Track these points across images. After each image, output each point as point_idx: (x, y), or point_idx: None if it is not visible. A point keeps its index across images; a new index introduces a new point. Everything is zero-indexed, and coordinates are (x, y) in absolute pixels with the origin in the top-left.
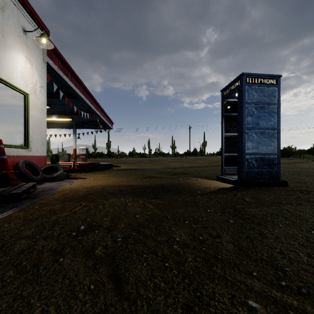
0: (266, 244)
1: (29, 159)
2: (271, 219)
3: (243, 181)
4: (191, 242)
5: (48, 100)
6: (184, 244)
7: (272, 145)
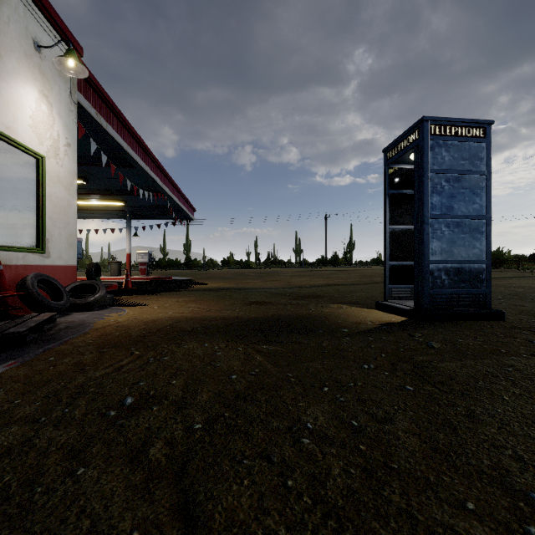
0: (484, 437)
1: (45, 272)
2: (484, 384)
3: (424, 310)
4: (336, 431)
5: (83, 169)
6: (323, 437)
7: (477, 247)
